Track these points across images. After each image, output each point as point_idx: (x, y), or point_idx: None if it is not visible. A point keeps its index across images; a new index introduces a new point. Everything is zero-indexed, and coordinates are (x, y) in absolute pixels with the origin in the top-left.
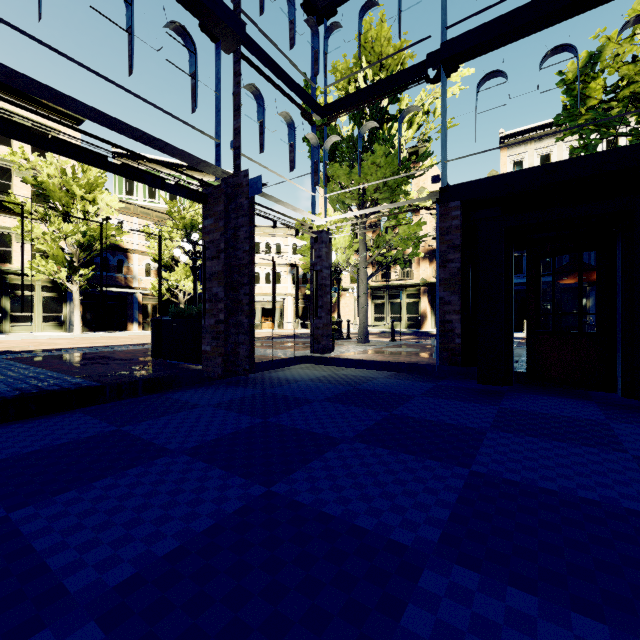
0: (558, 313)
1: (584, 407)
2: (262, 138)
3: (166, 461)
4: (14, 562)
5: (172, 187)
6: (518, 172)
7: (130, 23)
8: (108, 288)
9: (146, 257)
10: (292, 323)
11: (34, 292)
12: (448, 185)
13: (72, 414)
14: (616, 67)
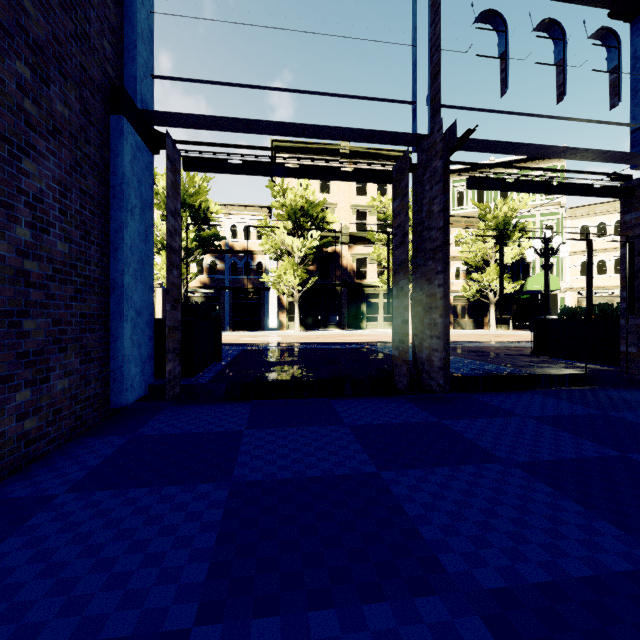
0: None
1: None
2: None
3: None
4: None
5: (596, 191)
6: None
7: (560, 57)
8: None
9: (456, 262)
10: None
11: (378, 299)
12: None
13: (531, 394)
14: None
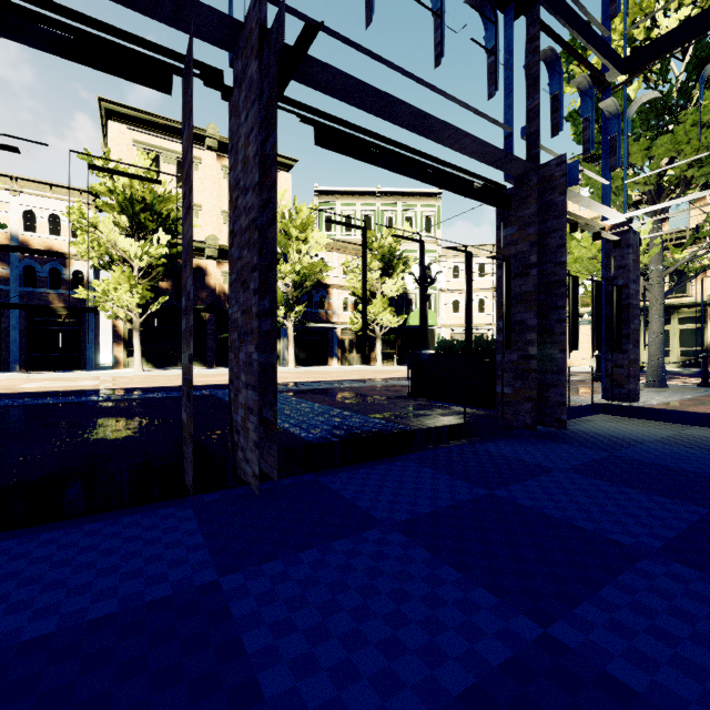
0: None
1: None
2: (556, 116)
3: (660, 570)
4: None
5: (475, 192)
6: None
7: (438, 5)
8: (315, 324)
9: (344, 291)
10: None
11: None
12: None
13: (404, 462)
14: None
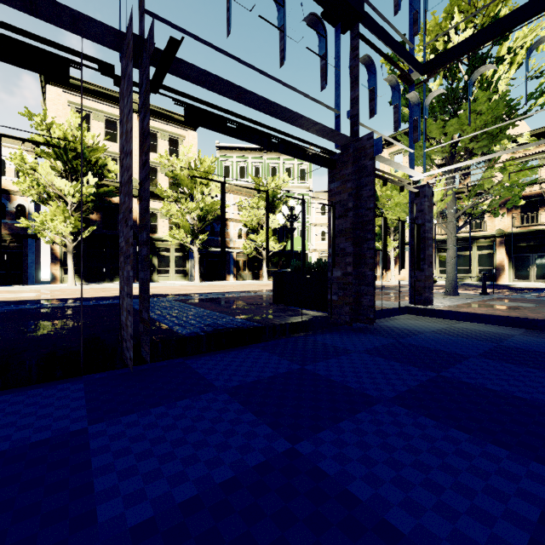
0: None
1: None
2: (373, 104)
3: (384, 410)
4: (352, 510)
5: (310, 157)
6: None
7: (281, 23)
8: (215, 248)
9: (239, 224)
10: None
11: (170, 253)
12: None
13: (252, 349)
14: None
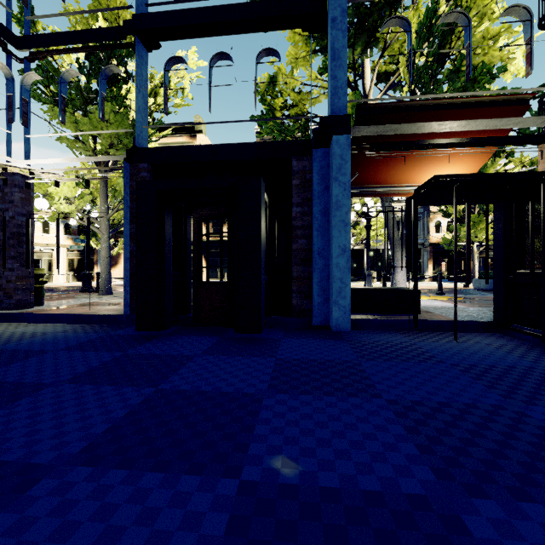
0: (210, 266)
1: (203, 343)
2: None
3: None
4: None
5: None
6: (191, 147)
7: None
8: None
9: None
10: (65, 276)
11: None
12: (136, 147)
13: None
14: (288, 92)
